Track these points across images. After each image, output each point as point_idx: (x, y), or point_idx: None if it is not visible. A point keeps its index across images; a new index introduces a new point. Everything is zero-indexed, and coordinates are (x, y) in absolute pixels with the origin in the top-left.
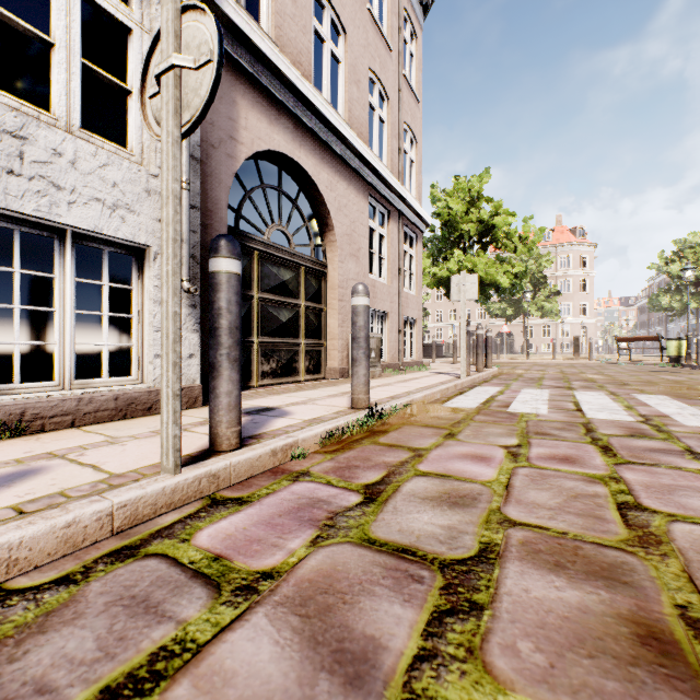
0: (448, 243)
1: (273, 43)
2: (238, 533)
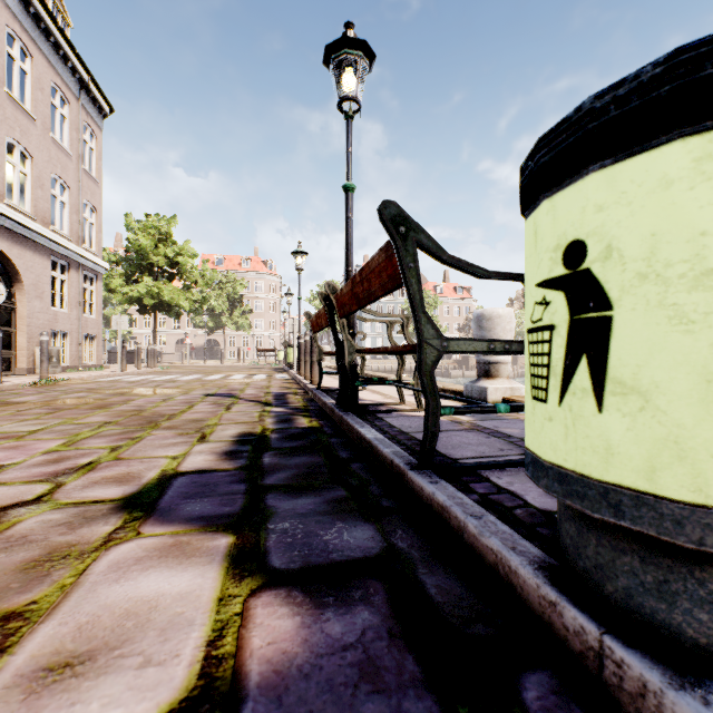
0: (141, 268)
1: None
2: (16, 392)
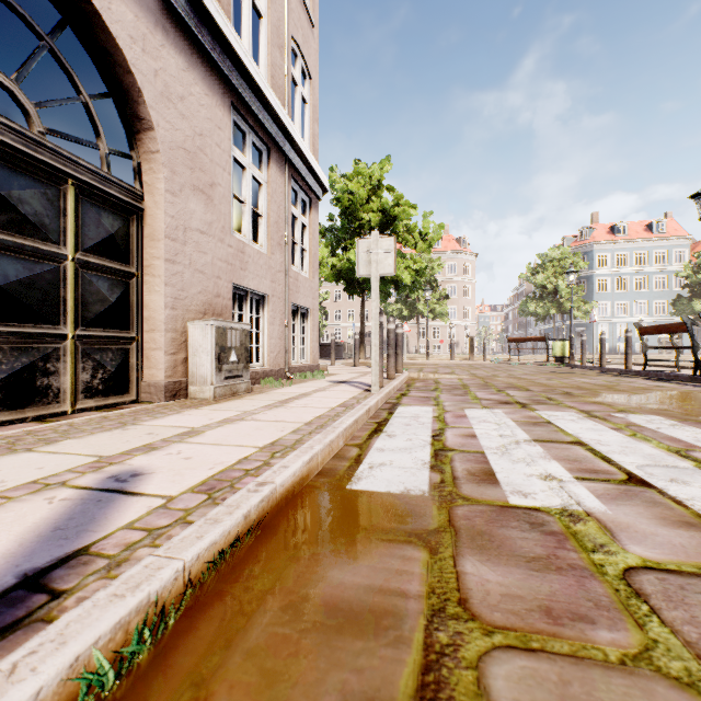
0: (349, 232)
1: None
2: None
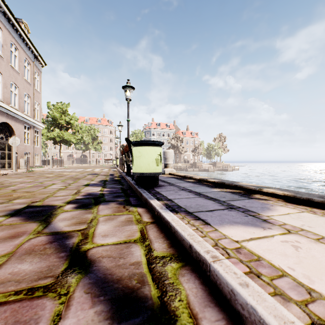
0: (54, 125)
1: (3, 100)
2: (24, 174)
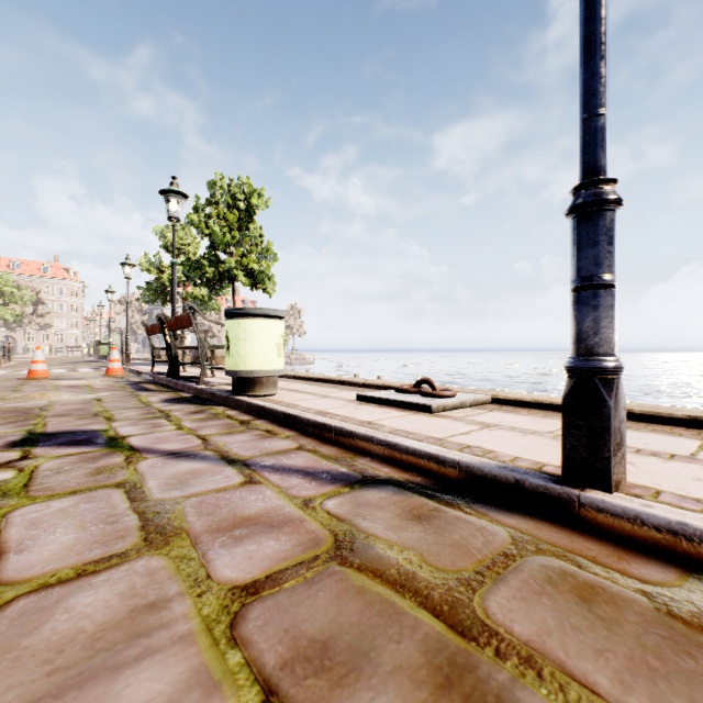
0: None
1: None
2: None
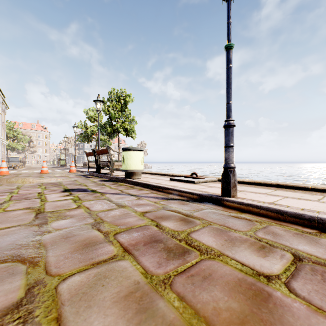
0: None
1: None
2: None
